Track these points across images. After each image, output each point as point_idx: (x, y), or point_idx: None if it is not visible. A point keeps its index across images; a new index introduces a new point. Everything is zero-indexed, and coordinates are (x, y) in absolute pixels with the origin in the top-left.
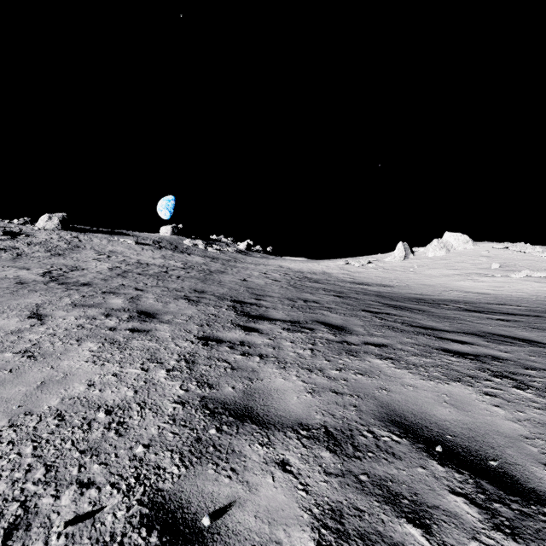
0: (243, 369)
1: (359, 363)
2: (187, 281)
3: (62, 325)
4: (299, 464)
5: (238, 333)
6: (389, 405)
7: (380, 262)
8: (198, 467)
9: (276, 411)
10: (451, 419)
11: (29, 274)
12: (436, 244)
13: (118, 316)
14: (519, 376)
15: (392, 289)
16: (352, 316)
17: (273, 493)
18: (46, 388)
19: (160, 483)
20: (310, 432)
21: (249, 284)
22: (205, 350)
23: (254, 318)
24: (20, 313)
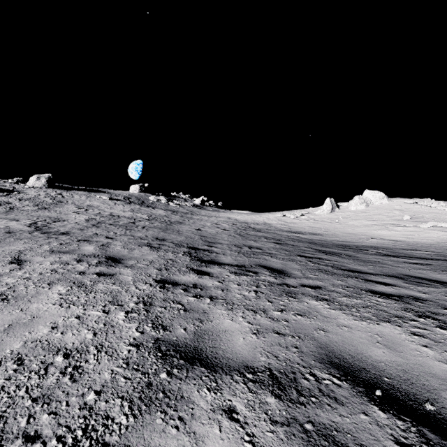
0: (195, 311)
1: (298, 304)
2: (150, 230)
3: (38, 270)
4: (245, 411)
5: (192, 276)
6: (327, 346)
7: (311, 214)
8: (146, 417)
9: (224, 353)
10: (386, 360)
11: (17, 224)
12: (357, 200)
13: (88, 261)
14: (440, 316)
15: (322, 237)
16: (290, 260)
17: (219, 446)
18: (12, 331)
19: (107, 435)
20: (256, 375)
21: (203, 233)
22: (161, 292)
23: (206, 263)
24: (3, 259)
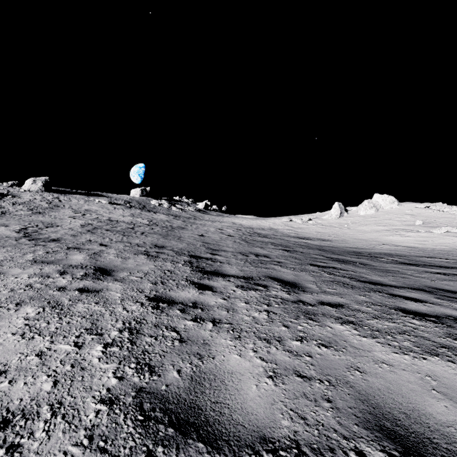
0: (193, 341)
1: (320, 329)
2: (150, 236)
3: (10, 285)
4: None
5: (191, 292)
6: (370, 398)
7: (319, 219)
8: None
9: (231, 413)
10: (454, 421)
11: (6, 230)
12: (367, 204)
13: (73, 273)
14: None
15: (331, 243)
16: (302, 270)
17: None
18: None
19: None
20: (278, 456)
21: (206, 239)
22: (154, 314)
23: (209, 274)
24: None
